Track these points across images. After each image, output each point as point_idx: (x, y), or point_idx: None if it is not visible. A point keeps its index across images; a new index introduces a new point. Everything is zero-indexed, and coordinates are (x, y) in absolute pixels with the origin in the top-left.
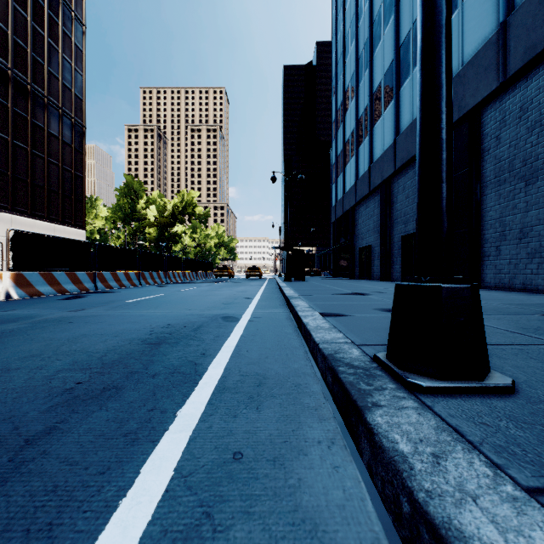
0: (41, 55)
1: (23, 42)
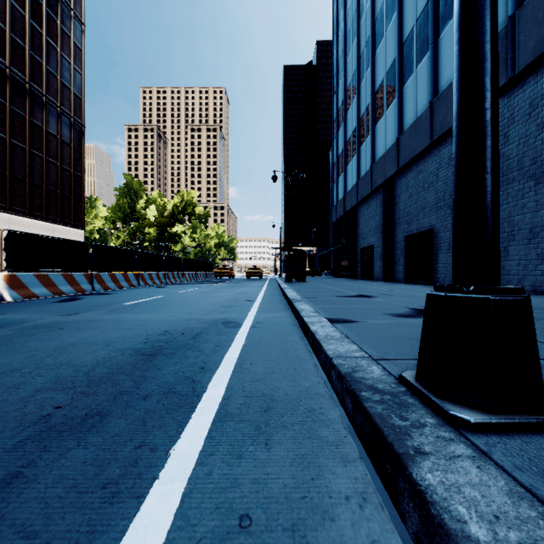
0: (39, 54)
1: (21, 40)
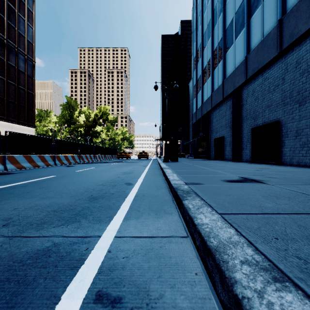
0: (2, 11)
1: None
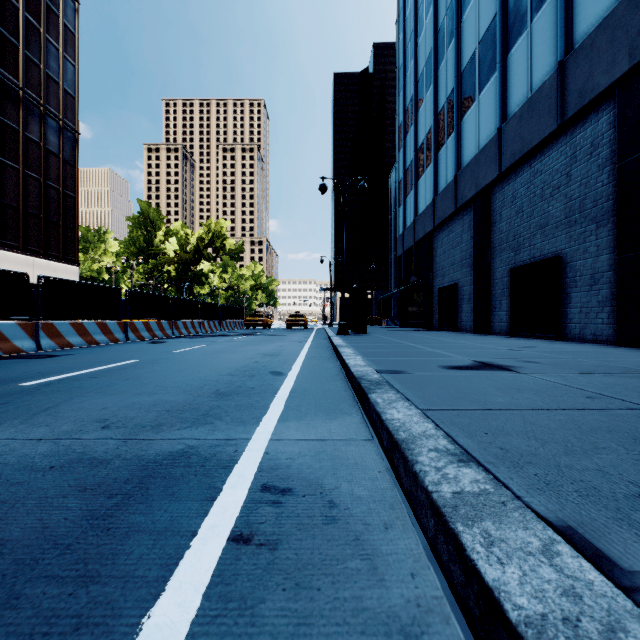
0: (14, 33)
1: None
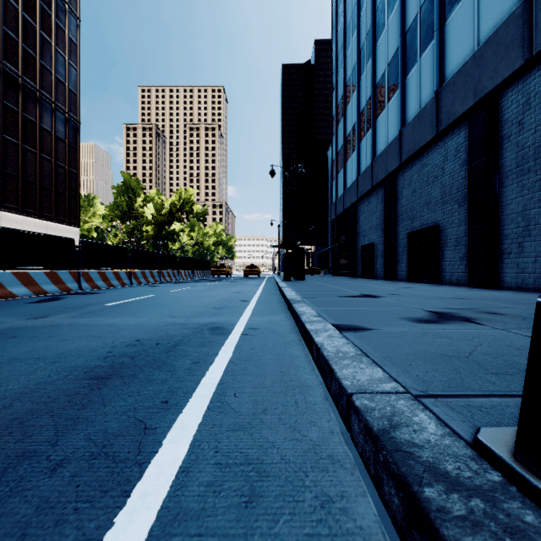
0: (32, 47)
1: (13, 33)
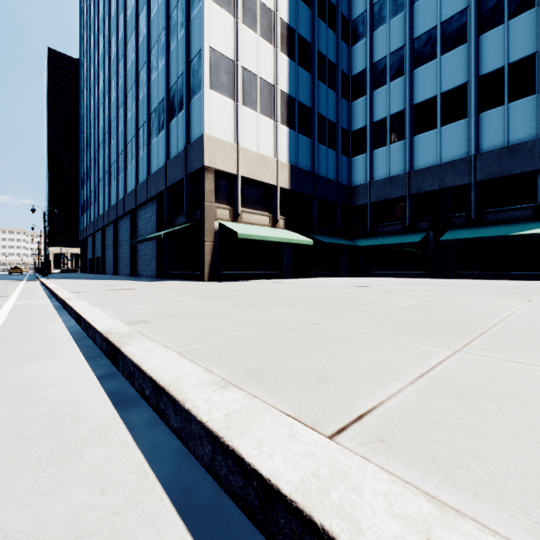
0: None
1: None
